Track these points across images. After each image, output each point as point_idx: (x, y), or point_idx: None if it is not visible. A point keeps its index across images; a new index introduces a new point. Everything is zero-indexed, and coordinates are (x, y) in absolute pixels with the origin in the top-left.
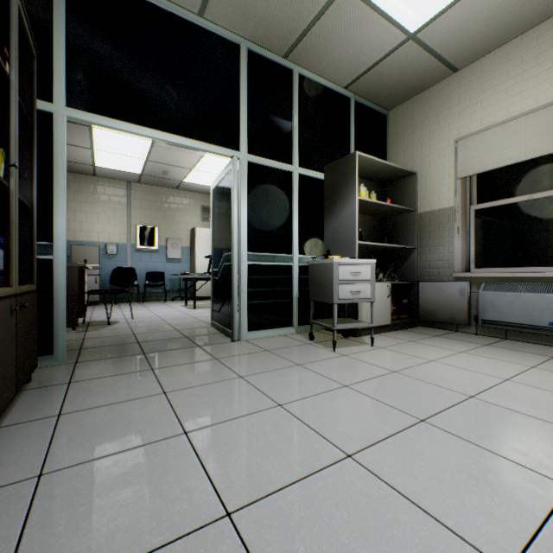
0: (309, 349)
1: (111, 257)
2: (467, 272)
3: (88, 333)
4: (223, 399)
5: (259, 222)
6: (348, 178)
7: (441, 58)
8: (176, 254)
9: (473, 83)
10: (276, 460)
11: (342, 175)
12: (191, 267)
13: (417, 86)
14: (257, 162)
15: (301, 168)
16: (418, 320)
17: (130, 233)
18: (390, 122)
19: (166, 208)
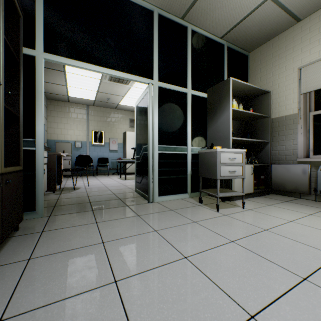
0: (200, 209)
1: (78, 149)
2: (307, 158)
3: (61, 195)
4: (143, 250)
5: (166, 125)
6: (224, 95)
7: (290, 12)
8: (115, 147)
9: (312, 28)
10: (189, 318)
11: (220, 94)
12: (123, 155)
13: (270, 34)
14: (164, 86)
15: (193, 90)
16: (270, 190)
17: (88, 135)
18: (250, 60)
19: (109, 120)
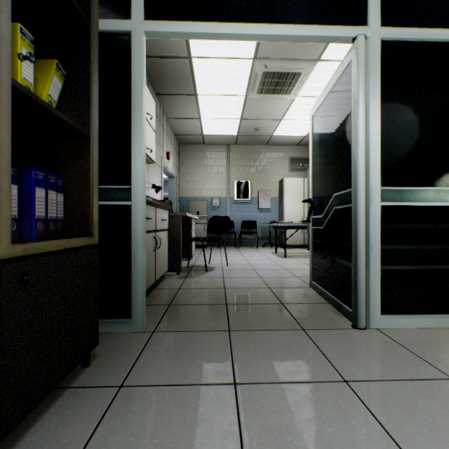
0: None
1: (215, 209)
2: None
3: (185, 281)
4: None
5: (400, 136)
6: None
7: None
8: (266, 204)
9: None
10: None
11: None
12: (279, 216)
13: None
14: (397, 36)
15: None
16: None
17: (228, 188)
18: None
19: (257, 164)
